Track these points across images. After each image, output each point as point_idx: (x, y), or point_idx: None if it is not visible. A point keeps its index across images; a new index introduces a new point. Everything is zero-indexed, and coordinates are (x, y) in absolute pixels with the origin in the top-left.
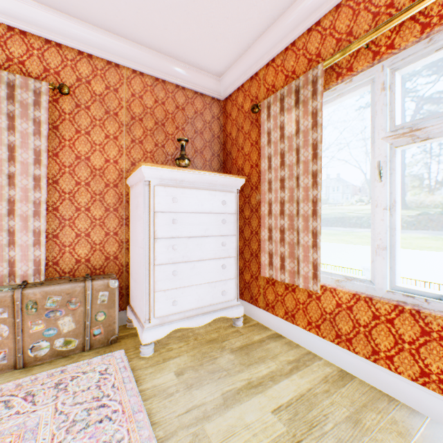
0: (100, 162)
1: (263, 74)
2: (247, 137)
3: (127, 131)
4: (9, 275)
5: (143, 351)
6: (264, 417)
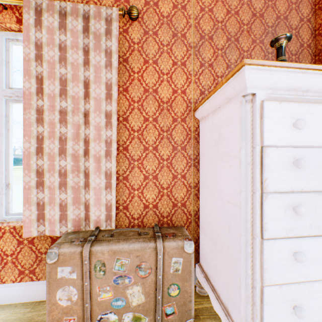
0: (167, 93)
1: None
2: None
3: (194, 54)
4: (84, 219)
5: None
6: None
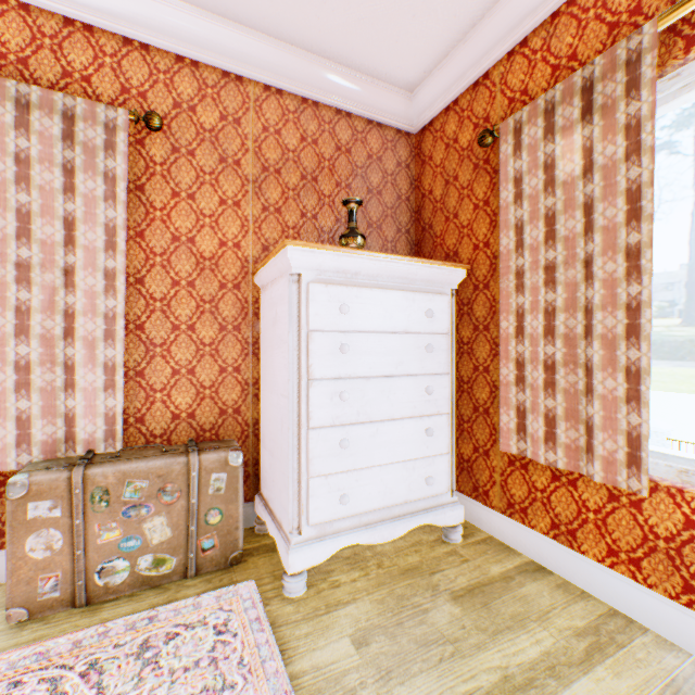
0: (211, 246)
1: (500, 73)
2: (465, 194)
3: (254, 191)
4: (65, 440)
5: (289, 586)
6: None
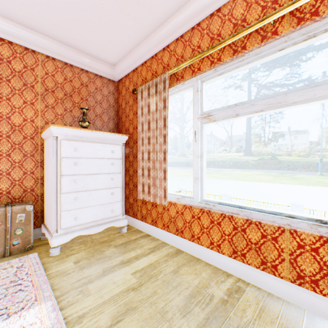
0: (19, 120)
1: (140, 69)
2: (131, 108)
3: (41, 99)
4: None
5: (52, 252)
6: (126, 277)
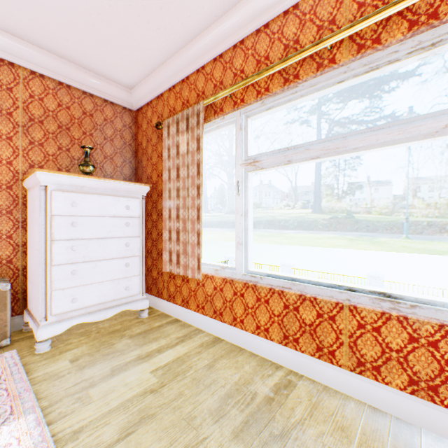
0: None
1: (167, 96)
2: (155, 149)
3: (24, 132)
4: None
5: (39, 348)
6: (143, 376)
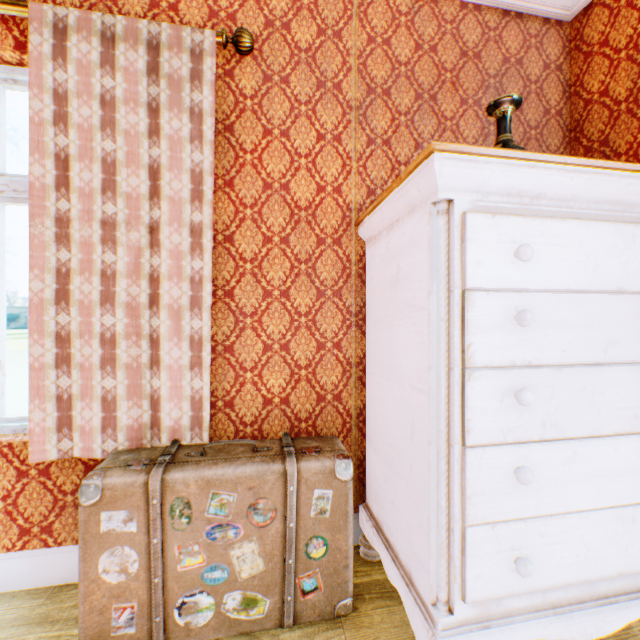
0: (307, 192)
1: None
2: None
3: (357, 120)
4: (150, 426)
5: None
6: None
